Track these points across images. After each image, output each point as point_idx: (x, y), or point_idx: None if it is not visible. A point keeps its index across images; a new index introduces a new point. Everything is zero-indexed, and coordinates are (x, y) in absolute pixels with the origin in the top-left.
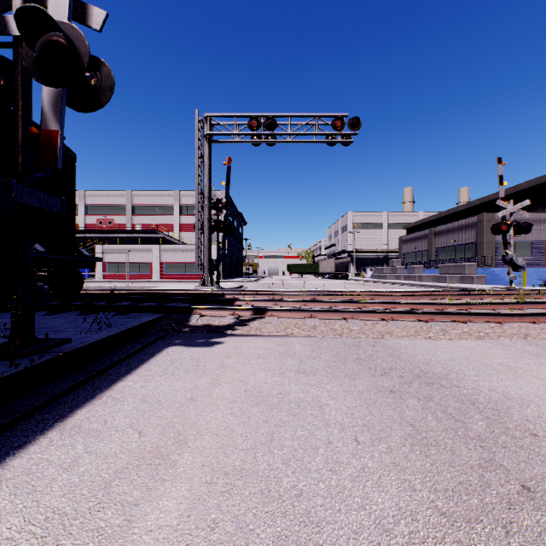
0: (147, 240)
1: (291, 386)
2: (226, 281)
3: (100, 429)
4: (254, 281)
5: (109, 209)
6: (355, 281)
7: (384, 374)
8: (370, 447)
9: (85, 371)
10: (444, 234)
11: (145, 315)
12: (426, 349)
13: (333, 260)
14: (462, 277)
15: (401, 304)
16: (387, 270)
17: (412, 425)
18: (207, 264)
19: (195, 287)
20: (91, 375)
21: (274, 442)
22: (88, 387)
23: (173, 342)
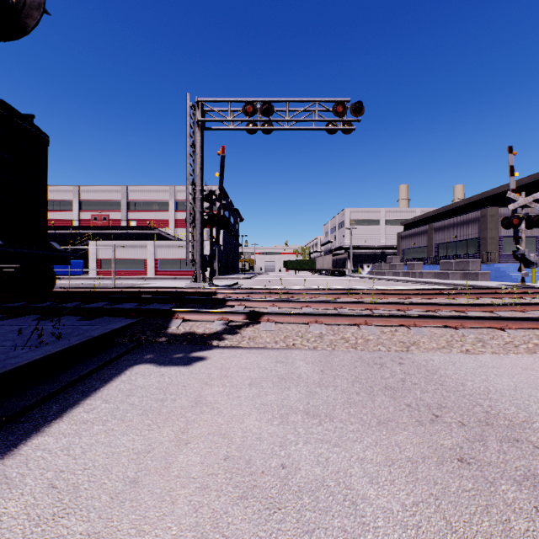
0: (142, 236)
1: (299, 446)
2: (222, 278)
3: None
4: (250, 277)
5: (104, 205)
6: (353, 277)
7: (434, 418)
8: None
9: None
10: (444, 229)
11: (116, 319)
12: (471, 369)
13: (330, 256)
14: (465, 274)
15: (416, 305)
16: (386, 266)
17: None
18: (199, 259)
19: (186, 284)
20: None
21: None
22: None
23: (142, 358)
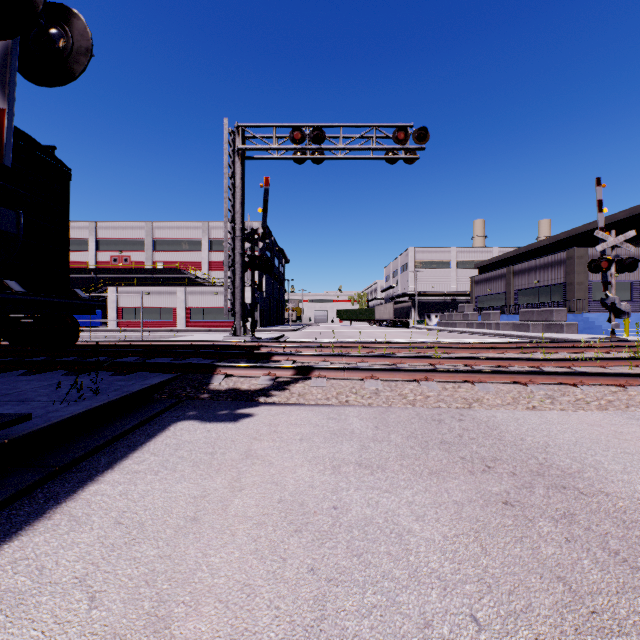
0: (170, 280)
1: (350, 492)
2: (264, 330)
3: (25, 589)
4: (298, 329)
5: (125, 244)
6: (418, 329)
7: (487, 469)
8: (503, 637)
9: (43, 466)
10: (525, 273)
11: (152, 375)
12: (534, 425)
13: (391, 305)
14: (549, 325)
15: (485, 360)
16: (457, 316)
17: (561, 579)
18: (240, 308)
19: (225, 337)
20: (49, 474)
21: (326, 623)
22: (39, 495)
23: (185, 414)
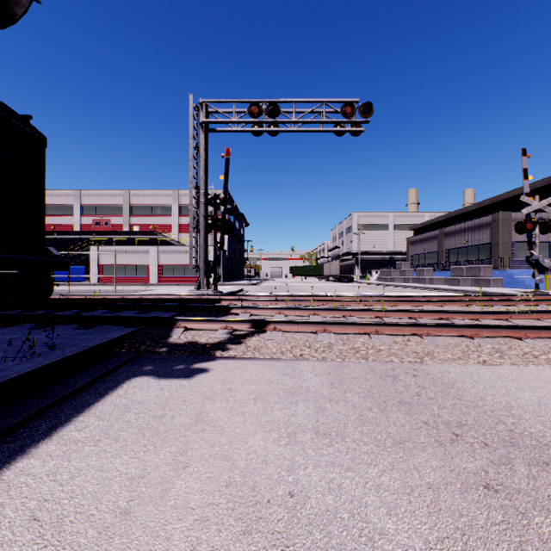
0: (145, 241)
1: (308, 470)
2: (226, 284)
3: None
4: (256, 283)
5: (106, 209)
6: (361, 283)
7: (454, 437)
8: None
9: None
10: (455, 234)
11: (115, 328)
12: (490, 382)
13: (337, 262)
14: (477, 280)
15: (428, 313)
16: (395, 272)
17: None
18: (203, 265)
19: (190, 291)
20: None
21: None
22: None
23: (141, 369)
